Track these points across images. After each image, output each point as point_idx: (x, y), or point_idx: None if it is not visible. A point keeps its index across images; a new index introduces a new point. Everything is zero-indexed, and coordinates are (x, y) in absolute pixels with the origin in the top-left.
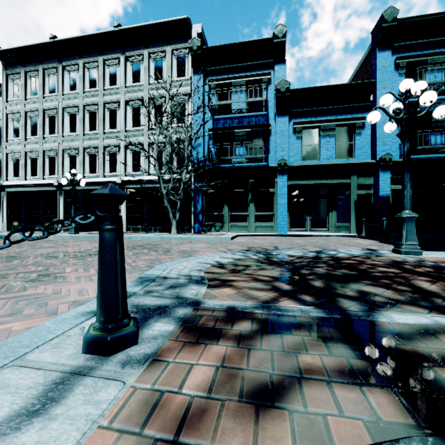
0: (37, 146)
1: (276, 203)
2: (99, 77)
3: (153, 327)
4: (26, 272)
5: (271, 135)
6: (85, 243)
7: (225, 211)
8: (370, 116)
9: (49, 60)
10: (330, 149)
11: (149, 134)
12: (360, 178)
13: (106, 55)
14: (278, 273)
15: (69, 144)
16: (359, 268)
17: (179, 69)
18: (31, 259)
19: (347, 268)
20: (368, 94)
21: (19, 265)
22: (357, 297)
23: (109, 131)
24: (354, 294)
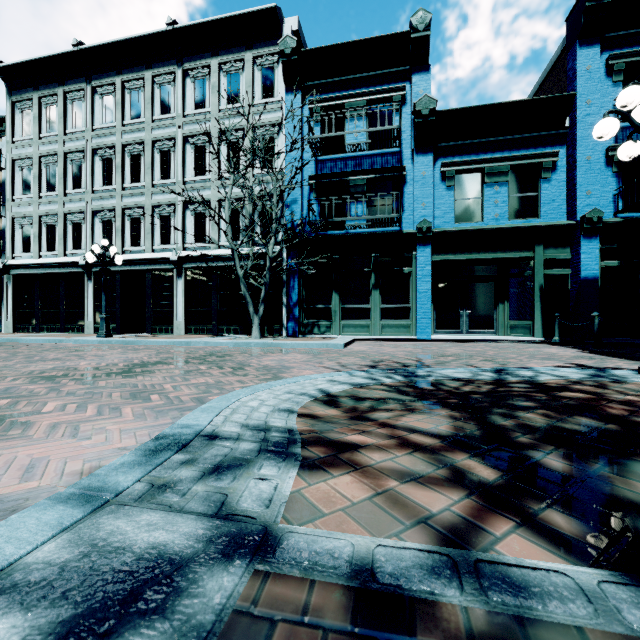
0: (55, 207)
1: (414, 290)
2: (146, 102)
3: None
4: None
5: (406, 185)
6: (116, 352)
7: (335, 303)
8: (599, 127)
9: (73, 79)
10: (500, 204)
11: (219, 186)
12: (549, 249)
13: (156, 68)
14: (448, 425)
15: (101, 204)
16: (608, 411)
17: (265, 87)
18: (5, 383)
19: (583, 411)
20: (562, 117)
21: None
22: None
23: (160, 182)
24: None
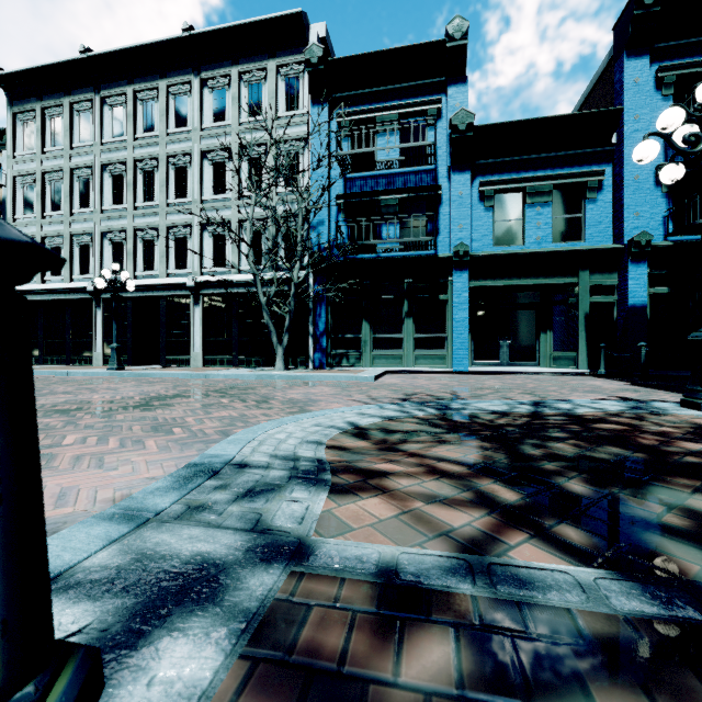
0: (60, 227)
1: (450, 318)
2: (159, 114)
3: (154, 666)
4: None
5: (442, 205)
6: (129, 384)
7: (365, 332)
8: (639, 150)
9: (80, 89)
10: (543, 226)
11: (239, 206)
12: (595, 275)
13: (171, 77)
14: (477, 454)
15: (111, 224)
16: (640, 441)
17: (289, 98)
18: None
19: (615, 441)
20: (608, 133)
21: None
22: (694, 532)
23: (175, 201)
24: (680, 520)
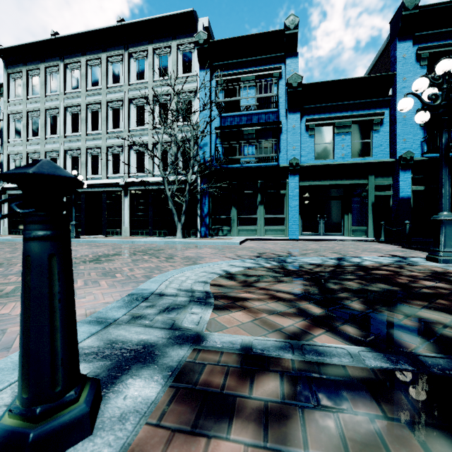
0: (38, 147)
1: (287, 205)
2: (102, 75)
3: (126, 391)
4: (3, 283)
5: (282, 134)
6: (84, 247)
7: (233, 214)
8: (401, 103)
9: (51, 58)
10: (345, 147)
11: (153, 133)
12: (378, 178)
13: (109, 51)
14: (300, 288)
15: (71, 145)
16: (397, 281)
17: (185, 65)
18: (17, 267)
19: (383, 281)
20: (386, 88)
21: (1, 274)
22: (419, 329)
23: (112, 130)
24: (412, 323)
